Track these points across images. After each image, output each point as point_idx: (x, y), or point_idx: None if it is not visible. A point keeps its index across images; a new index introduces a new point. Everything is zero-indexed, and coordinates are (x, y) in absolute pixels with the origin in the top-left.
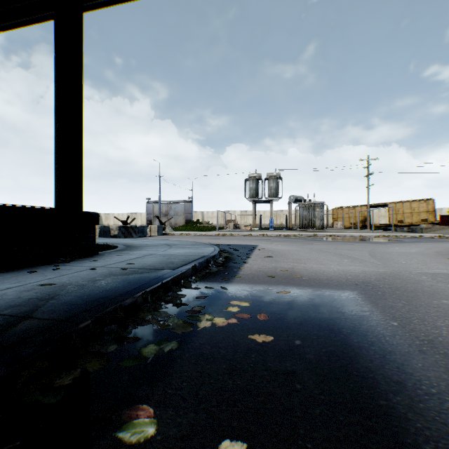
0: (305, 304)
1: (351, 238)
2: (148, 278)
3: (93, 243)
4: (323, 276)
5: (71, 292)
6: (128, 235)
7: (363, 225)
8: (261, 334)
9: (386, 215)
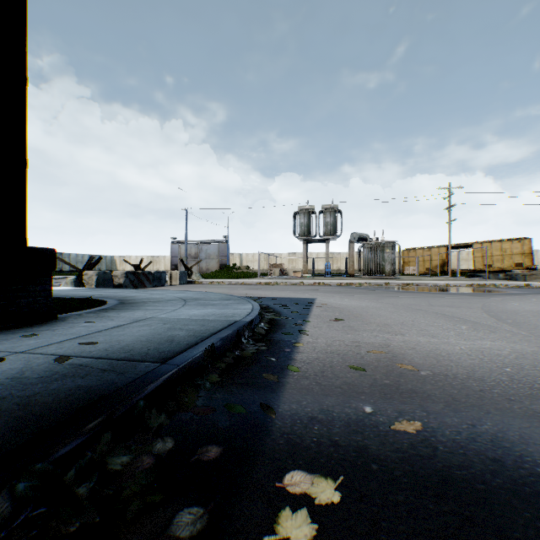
0: (494, 490)
1: (435, 287)
2: (85, 397)
3: (48, 301)
4: (454, 365)
5: None
6: (139, 284)
7: (441, 271)
8: None
9: (468, 259)
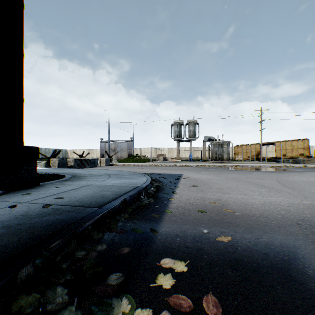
0: (261, 266)
1: (252, 168)
2: (62, 224)
3: (34, 175)
4: (254, 210)
5: None
6: (82, 166)
7: (257, 158)
8: None
9: (272, 151)
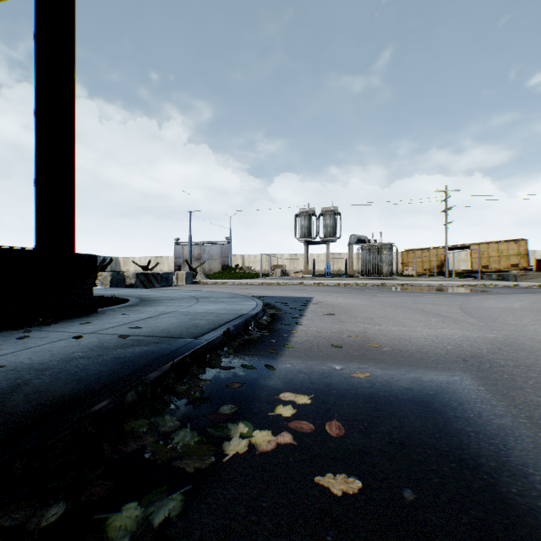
0: (399, 400)
1: (428, 287)
2: (153, 355)
3: (90, 297)
4: (410, 345)
5: (20, 383)
6: (149, 284)
7: (440, 271)
8: (337, 471)
9: (467, 259)
